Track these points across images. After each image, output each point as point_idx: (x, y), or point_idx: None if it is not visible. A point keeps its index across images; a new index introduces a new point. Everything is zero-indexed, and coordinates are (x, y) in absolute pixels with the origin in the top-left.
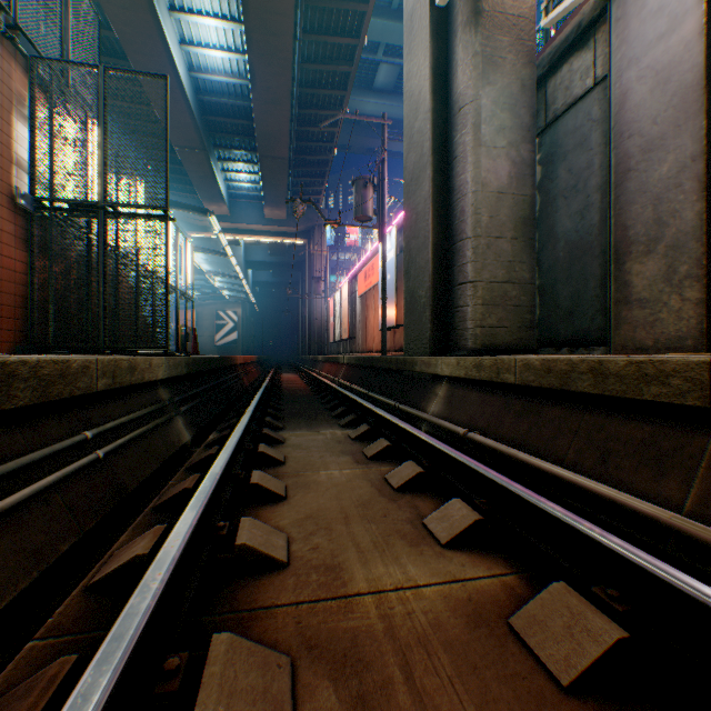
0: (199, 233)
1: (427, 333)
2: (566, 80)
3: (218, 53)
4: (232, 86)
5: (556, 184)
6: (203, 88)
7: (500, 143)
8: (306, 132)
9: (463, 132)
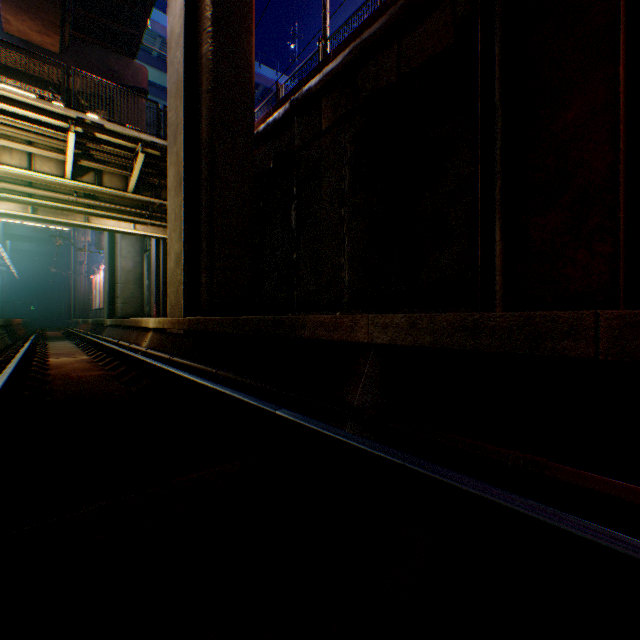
0: None
1: (108, 311)
2: None
3: None
4: None
5: None
6: None
7: (130, 256)
8: None
9: (118, 251)
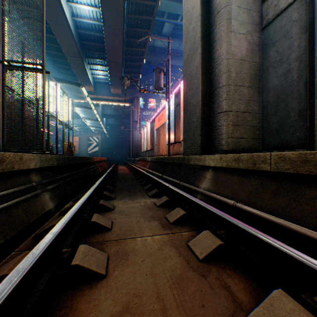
0: (79, 100)
1: (198, 142)
2: (275, 1)
3: (86, 7)
4: (94, 25)
5: (268, 60)
6: (79, 26)
7: (242, 31)
8: (130, 51)
9: (220, 25)
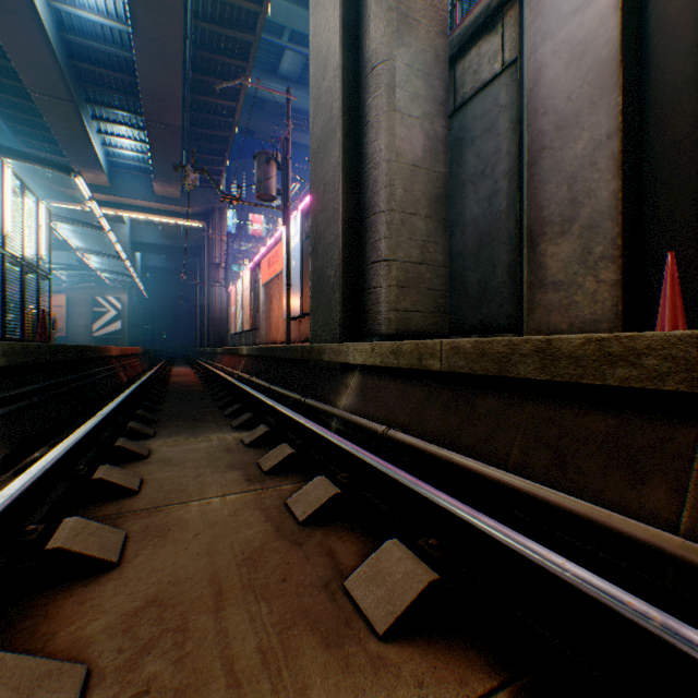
0: (69, 204)
1: (337, 317)
2: (474, 64)
3: None
4: (109, 29)
5: (464, 170)
6: (69, 24)
7: (415, 113)
8: (202, 102)
9: (377, 94)
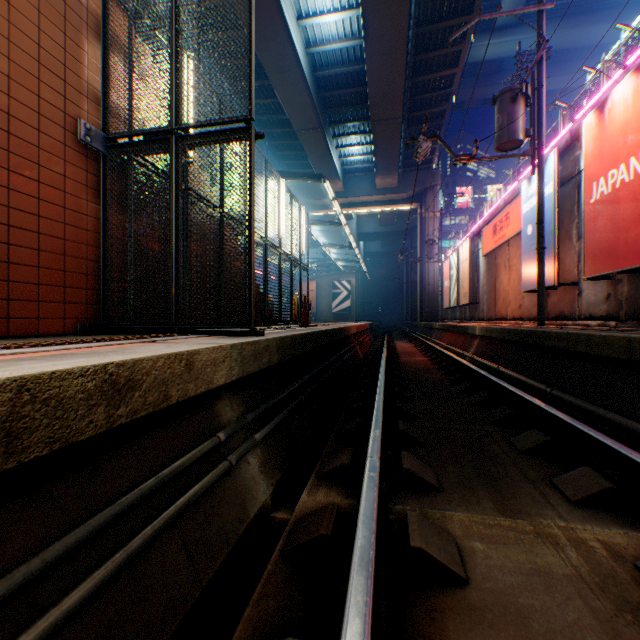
0: (317, 212)
1: None
2: None
3: (331, 17)
4: (345, 51)
5: None
6: (318, 64)
7: None
8: (419, 84)
9: None
